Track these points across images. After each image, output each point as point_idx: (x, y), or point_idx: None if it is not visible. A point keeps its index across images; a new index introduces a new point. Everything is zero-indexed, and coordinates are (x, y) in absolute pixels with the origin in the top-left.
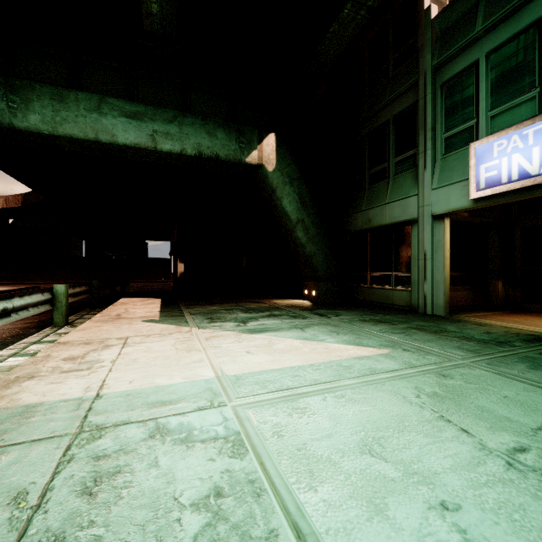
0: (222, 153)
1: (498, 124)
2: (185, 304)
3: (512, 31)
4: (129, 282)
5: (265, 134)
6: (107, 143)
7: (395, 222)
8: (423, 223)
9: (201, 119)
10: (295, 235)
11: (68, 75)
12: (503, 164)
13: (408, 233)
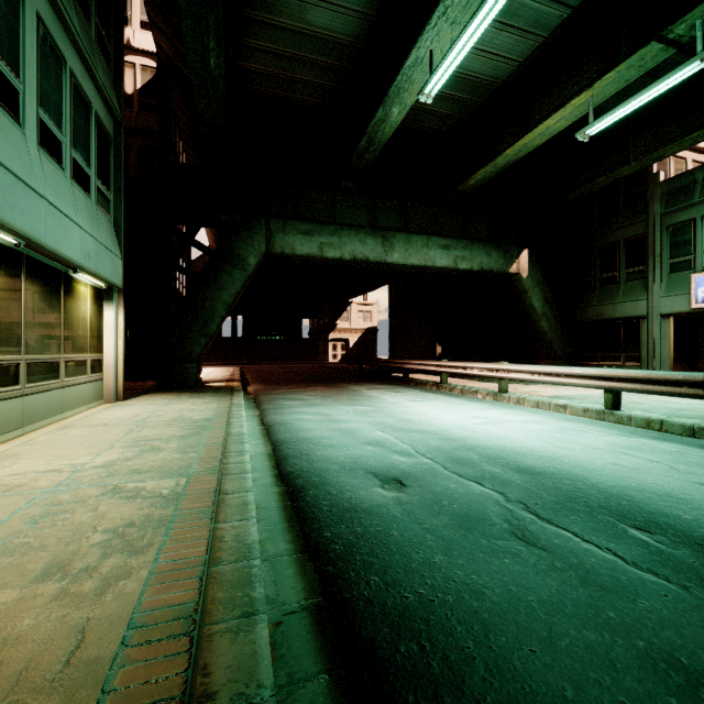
0: (494, 267)
1: None
2: (458, 376)
3: None
4: (294, 363)
5: (521, 250)
6: (429, 267)
7: (626, 317)
8: (652, 320)
9: (482, 245)
10: (540, 324)
11: (401, 221)
12: None
13: (637, 325)
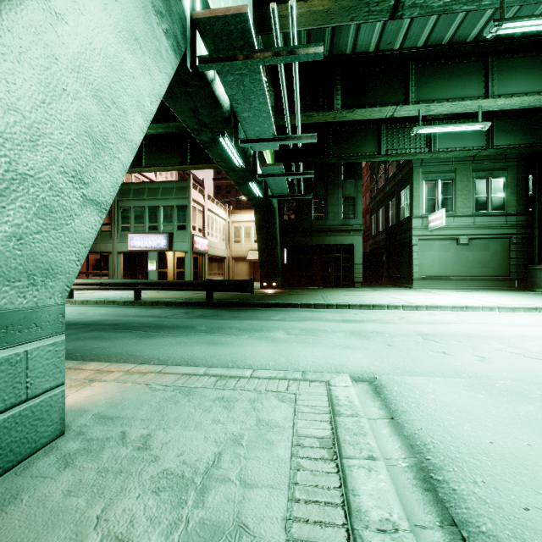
0: None
1: (136, 229)
2: None
3: (139, 205)
4: None
5: None
6: None
7: (102, 251)
8: (114, 254)
9: None
10: None
11: None
12: (136, 243)
13: (108, 256)
